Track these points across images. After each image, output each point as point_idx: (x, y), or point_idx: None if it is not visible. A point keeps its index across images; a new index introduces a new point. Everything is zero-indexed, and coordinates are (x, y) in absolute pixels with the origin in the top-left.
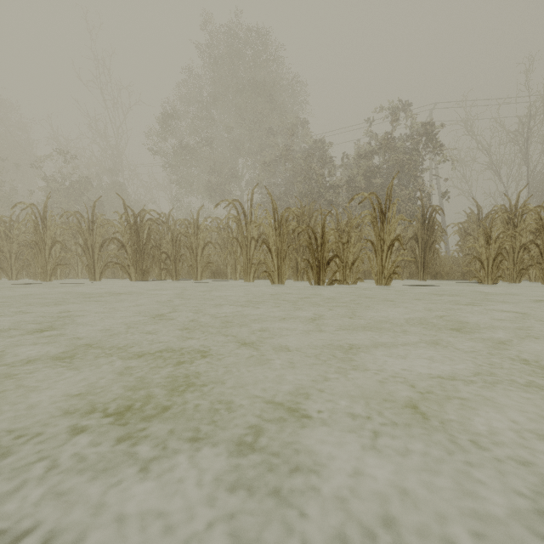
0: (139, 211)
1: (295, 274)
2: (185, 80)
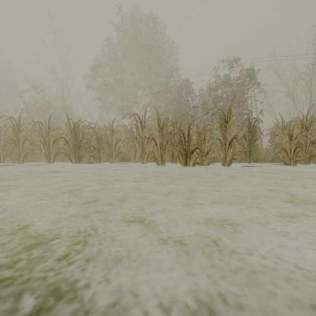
0: (77, 121)
1: (171, 159)
2: (107, 44)
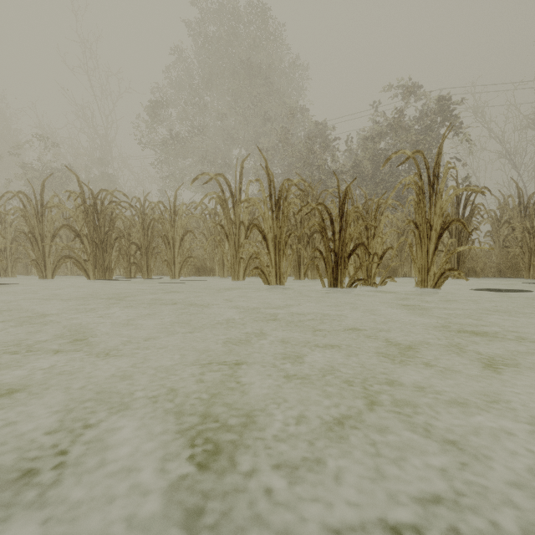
0: (99, 191)
1: (296, 271)
2: (175, 62)
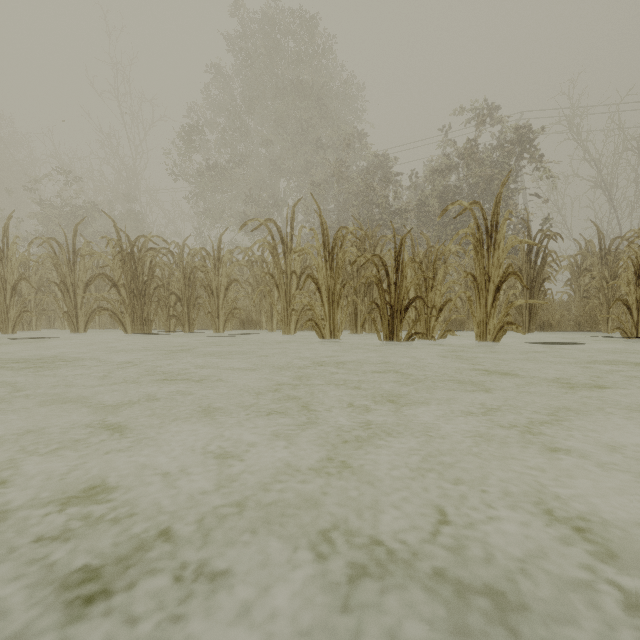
0: (138, 236)
1: (353, 325)
2: (213, 81)
